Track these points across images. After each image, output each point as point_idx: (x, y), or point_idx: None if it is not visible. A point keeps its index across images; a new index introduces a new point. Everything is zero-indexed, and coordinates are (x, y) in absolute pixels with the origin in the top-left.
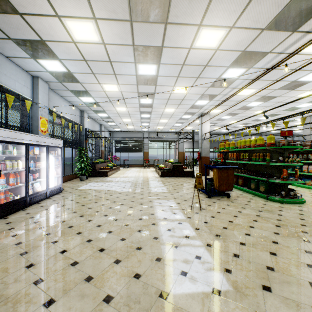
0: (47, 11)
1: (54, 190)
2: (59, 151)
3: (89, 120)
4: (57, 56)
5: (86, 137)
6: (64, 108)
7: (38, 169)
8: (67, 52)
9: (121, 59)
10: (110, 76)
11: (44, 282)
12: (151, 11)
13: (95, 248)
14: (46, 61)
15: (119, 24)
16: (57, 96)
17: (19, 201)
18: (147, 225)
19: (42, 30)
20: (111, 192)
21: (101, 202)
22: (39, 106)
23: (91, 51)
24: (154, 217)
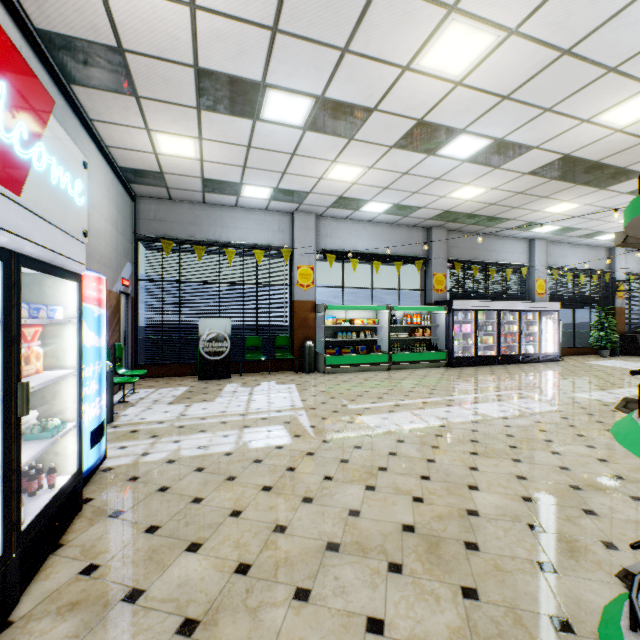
0: (528, 212)
1: (548, 357)
2: (556, 315)
3: (632, 256)
4: (545, 224)
5: (612, 291)
6: (572, 257)
7: (531, 333)
8: (553, 219)
9: (619, 203)
10: (621, 214)
11: (514, 380)
12: (617, 179)
13: (549, 381)
14: (537, 229)
15: (592, 194)
16: (561, 245)
17: (513, 357)
18: (610, 386)
19: (527, 219)
20: (624, 370)
21: (591, 372)
22: (534, 268)
23: (578, 211)
24: (633, 386)
